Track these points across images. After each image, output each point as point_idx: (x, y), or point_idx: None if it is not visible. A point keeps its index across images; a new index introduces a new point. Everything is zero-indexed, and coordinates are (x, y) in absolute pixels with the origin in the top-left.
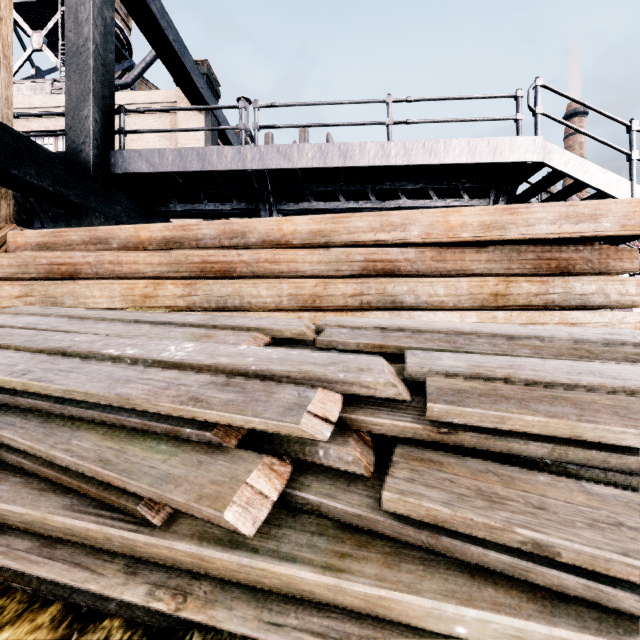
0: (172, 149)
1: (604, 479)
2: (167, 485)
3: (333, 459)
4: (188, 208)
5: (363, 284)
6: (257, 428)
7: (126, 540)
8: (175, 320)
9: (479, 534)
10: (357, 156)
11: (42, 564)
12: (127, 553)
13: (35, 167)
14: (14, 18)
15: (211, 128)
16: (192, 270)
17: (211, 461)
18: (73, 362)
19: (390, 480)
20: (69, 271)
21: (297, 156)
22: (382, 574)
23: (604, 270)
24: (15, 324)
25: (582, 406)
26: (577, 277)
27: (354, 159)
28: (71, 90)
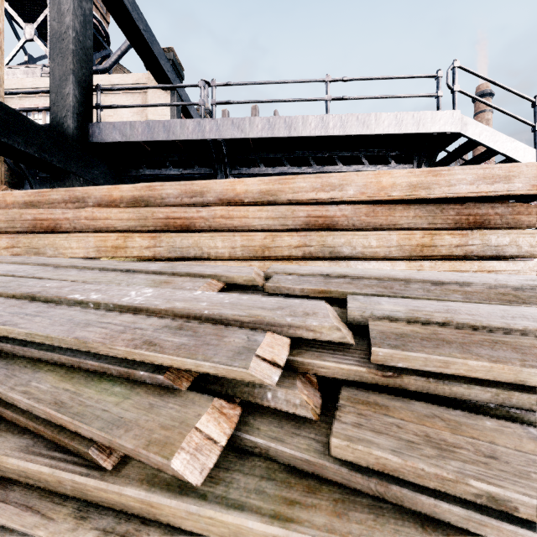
0: (141, 122)
1: None
2: (117, 430)
3: (281, 402)
4: (156, 173)
5: (306, 237)
6: (207, 372)
7: (77, 484)
8: (139, 268)
9: (430, 484)
10: (300, 127)
11: None
12: (78, 496)
13: (22, 136)
14: (10, 13)
15: (175, 104)
16: (157, 225)
17: (162, 404)
18: (39, 306)
19: (338, 425)
20: (50, 226)
21: (249, 127)
22: (331, 524)
23: (516, 224)
24: None
25: (523, 350)
26: (493, 230)
27: (298, 130)
28: (55, 71)
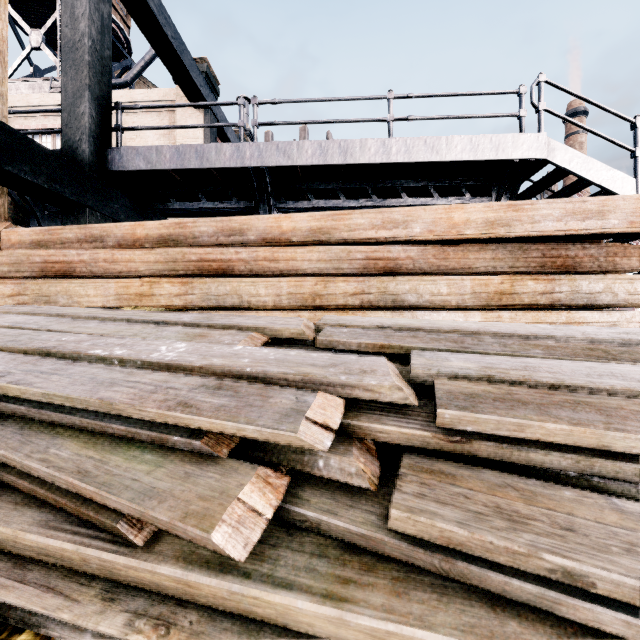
0: (170, 146)
1: (636, 494)
2: (150, 501)
3: (334, 470)
4: (186, 206)
5: (364, 282)
6: (250, 436)
7: (104, 562)
8: (169, 319)
9: (500, 559)
10: (357, 153)
11: (11, 588)
12: (106, 576)
13: (29, 164)
14: (12, 16)
15: (209, 125)
16: (189, 268)
17: (200, 473)
18: (56, 363)
19: (398, 495)
20: (63, 269)
21: (297, 153)
22: (390, 604)
23: (611, 268)
24: (2, 323)
25: (608, 412)
26: (584, 275)
27: (354, 156)
28: (67, 86)
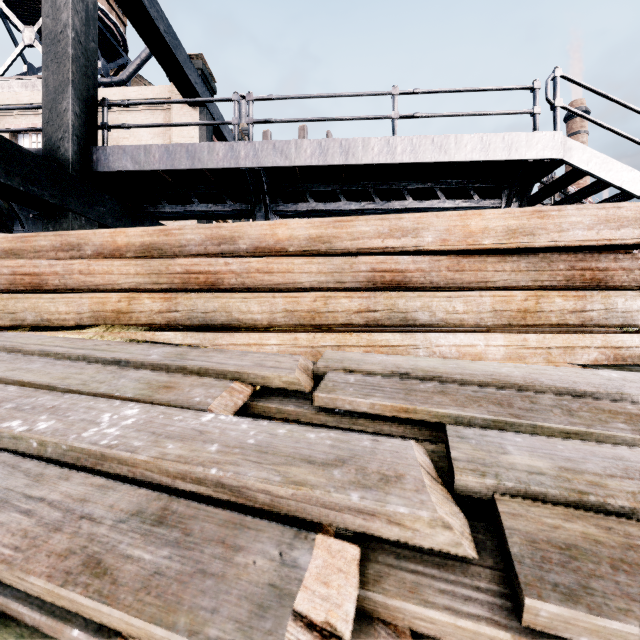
0: (159, 145)
1: None
2: None
3: None
4: (178, 209)
5: (369, 299)
6: None
7: None
8: (133, 356)
9: None
10: (360, 153)
11: None
12: None
13: (2, 164)
14: (5, 13)
15: (202, 123)
16: (173, 281)
17: None
18: None
19: None
20: (34, 282)
21: (295, 153)
22: None
23: None
24: None
25: None
26: (619, 291)
27: (357, 156)
28: (48, 81)
